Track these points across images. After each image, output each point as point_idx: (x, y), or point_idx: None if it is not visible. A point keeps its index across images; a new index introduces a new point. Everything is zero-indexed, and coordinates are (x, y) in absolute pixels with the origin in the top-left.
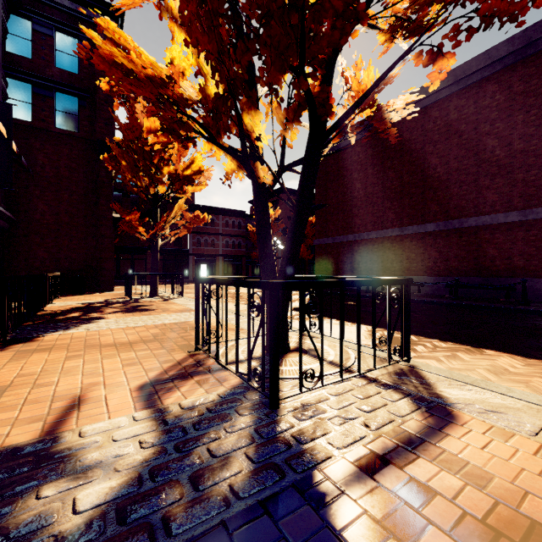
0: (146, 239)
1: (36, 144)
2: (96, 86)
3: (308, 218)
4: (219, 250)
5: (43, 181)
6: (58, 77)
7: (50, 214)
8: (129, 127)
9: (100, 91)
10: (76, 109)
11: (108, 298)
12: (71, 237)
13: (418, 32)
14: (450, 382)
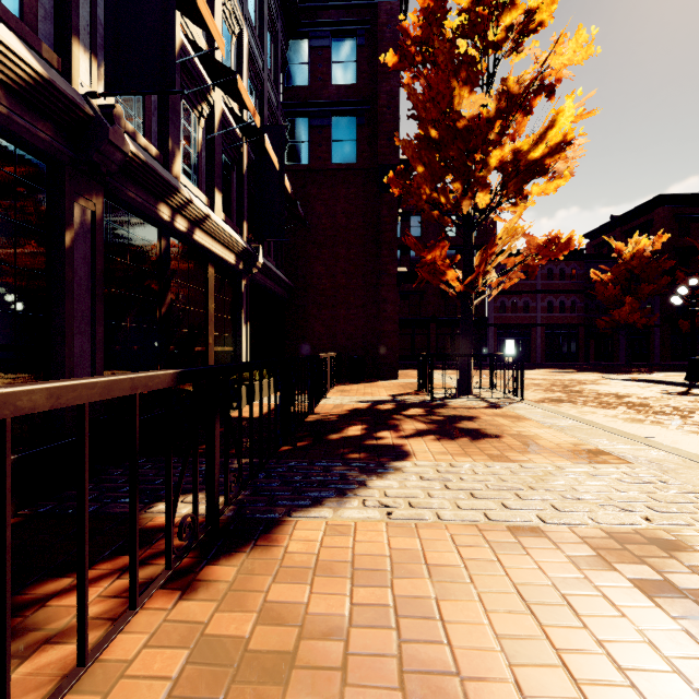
0: (455, 293)
1: (313, 191)
2: (377, 91)
3: None
4: (536, 316)
5: (320, 236)
6: (335, 97)
7: (326, 277)
8: (432, 96)
9: (381, 96)
10: (354, 132)
11: (395, 392)
12: (348, 305)
13: None
14: None
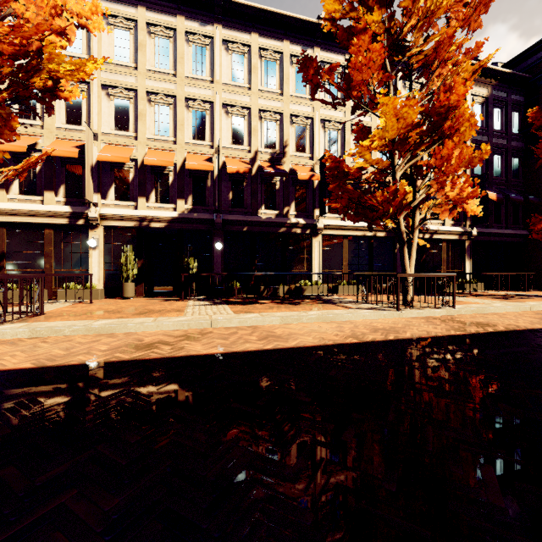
0: None
1: None
2: None
3: (401, 249)
4: None
5: None
6: None
7: None
8: (541, 152)
9: None
10: None
11: None
12: None
13: (441, 120)
14: (376, 311)
